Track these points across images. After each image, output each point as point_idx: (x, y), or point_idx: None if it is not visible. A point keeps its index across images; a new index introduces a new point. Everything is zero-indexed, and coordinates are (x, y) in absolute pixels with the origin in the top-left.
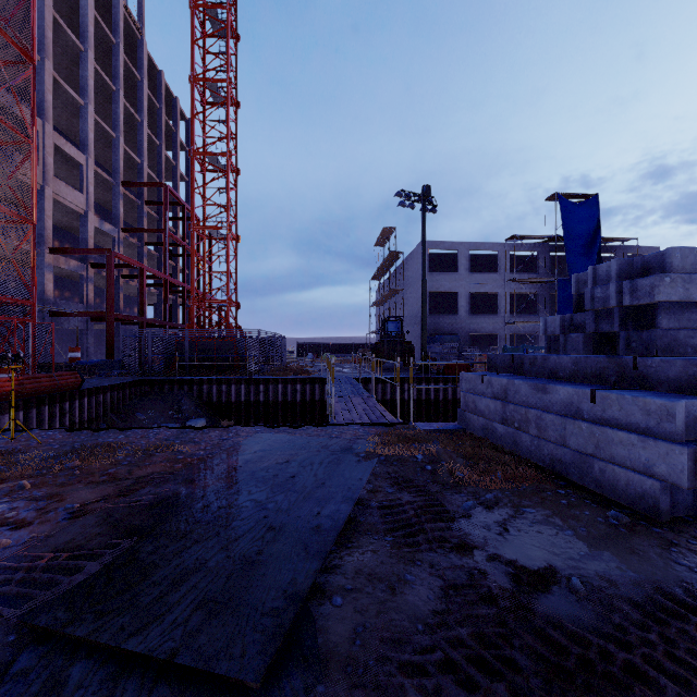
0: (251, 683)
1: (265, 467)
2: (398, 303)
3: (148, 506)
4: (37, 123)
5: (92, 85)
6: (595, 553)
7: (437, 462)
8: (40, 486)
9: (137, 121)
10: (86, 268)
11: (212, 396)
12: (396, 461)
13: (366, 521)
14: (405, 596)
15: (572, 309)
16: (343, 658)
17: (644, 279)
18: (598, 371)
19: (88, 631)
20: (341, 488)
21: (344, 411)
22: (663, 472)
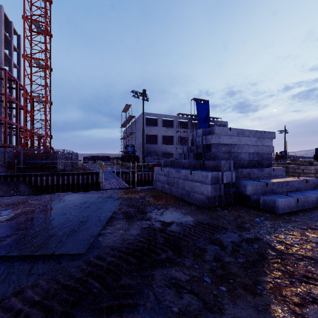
0: (82, 253)
1: (75, 205)
2: (132, 138)
3: (25, 221)
4: None
5: None
6: (185, 216)
7: (143, 198)
8: None
9: None
10: None
11: (37, 183)
12: (129, 199)
13: (117, 217)
14: (129, 231)
15: None
16: (110, 245)
17: (208, 136)
18: (194, 165)
19: (17, 253)
20: (108, 208)
21: (108, 184)
22: (206, 193)
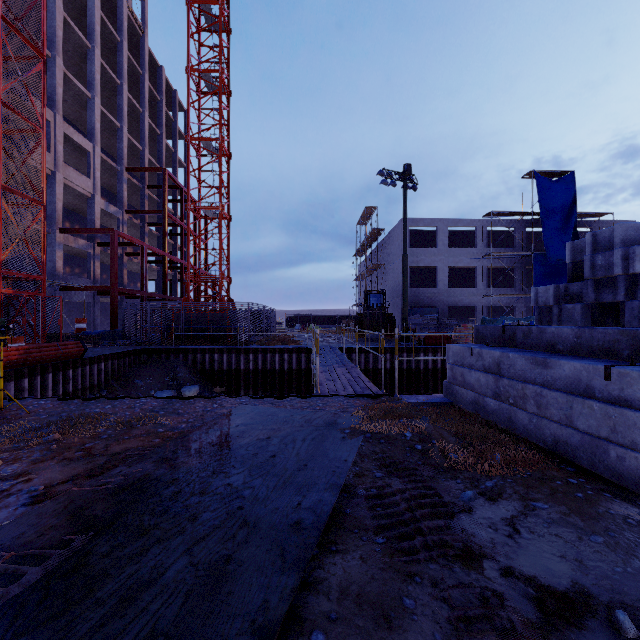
0: None
1: (245, 444)
2: (379, 277)
3: (115, 491)
4: (49, 114)
5: (98, 79)
6: (635, 570)
7: (427, 441)
8: (12, 462)
9: (140, 112)
10: (93, 246)
11: (206, 365)
12: (384, 438)
13: (352, 514)
14: (405, 633)
15: (548, 282)
16: None
17: None
18: (606, 345)
19: None
20: (324, 471)
21: (329, 381)
22: None
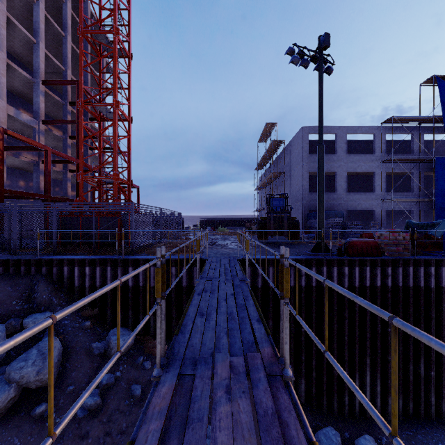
0: None
1: None
2: (278, 185)
3: None
4: None
5: None
6: None
7: None
8: None
9: (62, 36)
10: None
11: (74, 280)
12: None
13: None
14: None
15: None
16: None
17: None
18: None
19: None
20: None
21: None
22: None
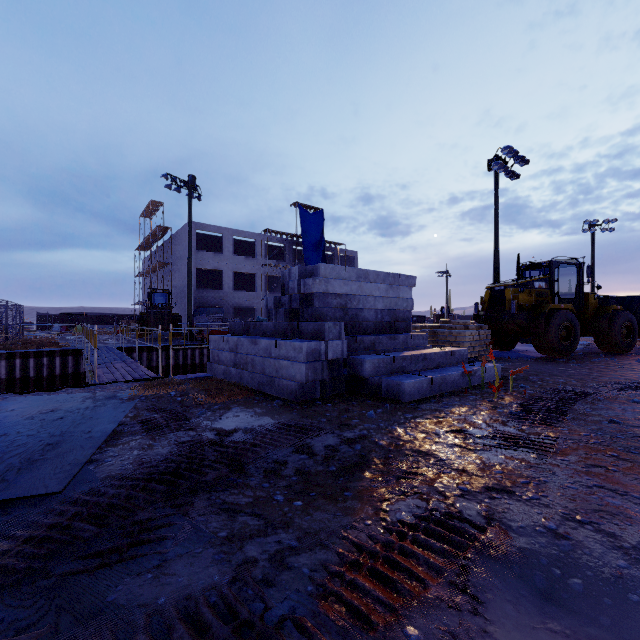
0: (56, 492)
1: (29, 417)
2: (166, 275)
3: None
4: None
5: None
6: (261, 418)
7: (186, 395)
8: None
9: None
10: None
11: None
12: (155, 398)
13: (129, 431)
14: (153, 450)
15: None
16: (114, 475)
17: (309, 279)
18: (284, 331)
19: None
20: (108, 417)
21: (107, 374)
22: (299, 377)
